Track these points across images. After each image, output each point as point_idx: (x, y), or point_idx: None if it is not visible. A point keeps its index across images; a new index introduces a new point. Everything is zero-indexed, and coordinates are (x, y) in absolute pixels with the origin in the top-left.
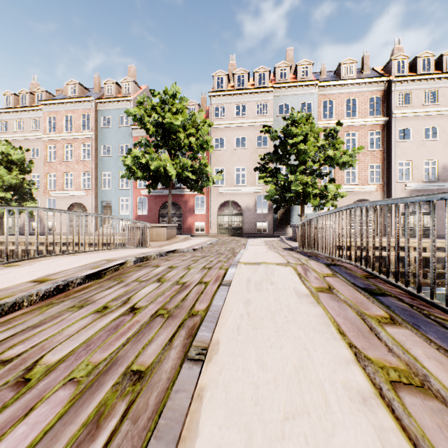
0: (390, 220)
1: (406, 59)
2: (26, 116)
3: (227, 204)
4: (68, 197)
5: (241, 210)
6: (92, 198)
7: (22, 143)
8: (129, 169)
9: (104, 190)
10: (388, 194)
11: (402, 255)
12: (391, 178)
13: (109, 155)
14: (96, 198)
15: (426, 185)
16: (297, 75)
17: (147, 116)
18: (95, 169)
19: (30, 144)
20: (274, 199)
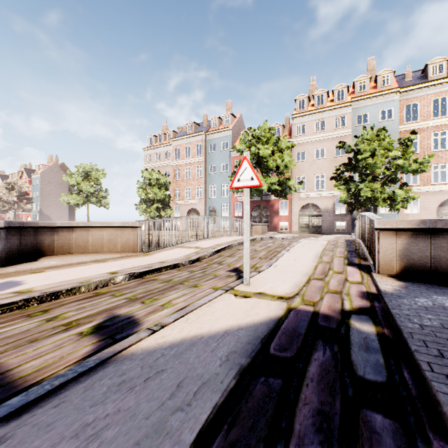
0: None
1: None
2: (162, 150)
3: (308, 206)
4: (187, 205)
5: (320, 211)
6: (203, 205)
7: (159, 169)
8: None
9: (211, 198)
10: None
11: None
12: None
13: (214, 173)
14: (205, 204)
15: None
16: (377, 85)
17: (246, 148)
18: (205, 184)
19: (164, 169)
20: (348, 203)
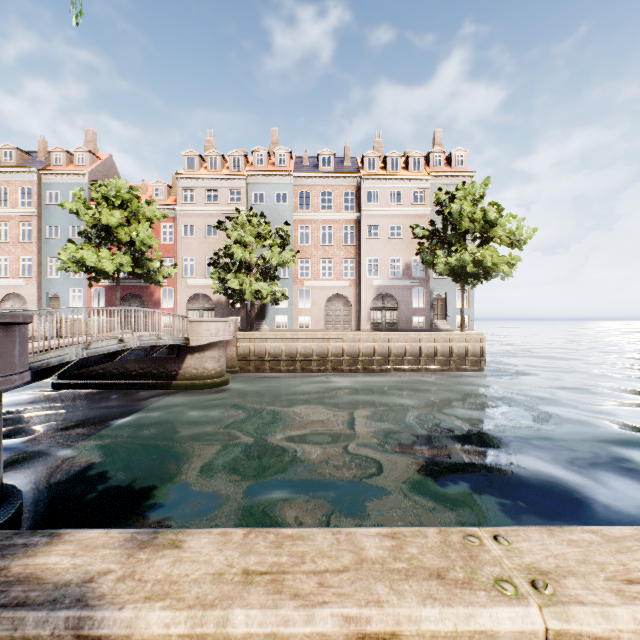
0: (361, 315)
1: (377, 157)
2: None
3: (199, 297)
4: (2, 287)
5: (213, 304)
6: (34, 288)
7: None
8: (65, 262)
9: (51, 278)
10: (360, 289)
11: (322, 345)
12: (361, 274)
13: (57, 238)
14: (39, 288)
15: (391, 282)
16: (275, 163)
17: (86, 209)
18: (38, 254)
19: None
20: (229, 294)
